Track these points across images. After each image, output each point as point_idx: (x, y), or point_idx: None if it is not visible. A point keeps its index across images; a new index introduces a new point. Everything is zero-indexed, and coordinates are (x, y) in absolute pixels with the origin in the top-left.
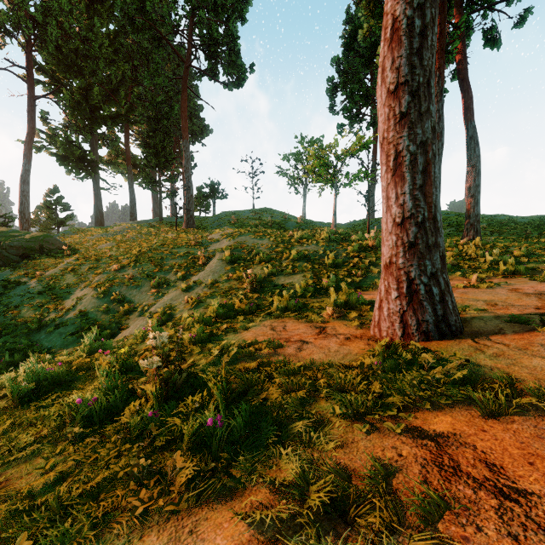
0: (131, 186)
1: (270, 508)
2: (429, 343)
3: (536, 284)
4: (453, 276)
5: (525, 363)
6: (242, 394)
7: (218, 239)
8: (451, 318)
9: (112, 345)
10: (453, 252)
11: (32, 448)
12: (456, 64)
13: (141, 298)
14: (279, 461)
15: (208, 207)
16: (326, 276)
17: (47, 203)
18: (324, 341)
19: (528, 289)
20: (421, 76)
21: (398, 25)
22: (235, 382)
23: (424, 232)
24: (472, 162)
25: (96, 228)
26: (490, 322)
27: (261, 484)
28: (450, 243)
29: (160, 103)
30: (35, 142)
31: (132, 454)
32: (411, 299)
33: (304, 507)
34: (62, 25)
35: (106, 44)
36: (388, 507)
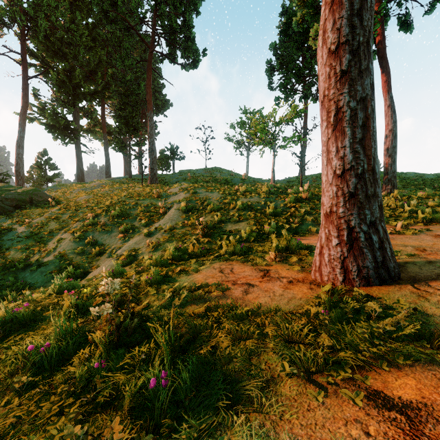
0: (106, 149)
1: None
2: (370, 288)
3: None
4: None
5: None
6: (191, 340)
7: (176, 192)
8: (390, 265)
9: (84, 282)
10: None
11: None
12: (376, 44)
13: (111, 242)
14: (228, 433)
15: (168, 166)
16: (267, 223)
17: (38, 163)
18: (268, 285)
19: None
20: (361, 35)
21: None
22: (185, 326)
23: (364, 183)
24: (389, 127)
25: (77, 184)
26: (425, 267)
27: None
28: None
29: (129, 81)
30: (28, 114)
31: (70, 417)
32: (352, 246)
33: None
34: (50, 19)
35: (85, 34)
36: None
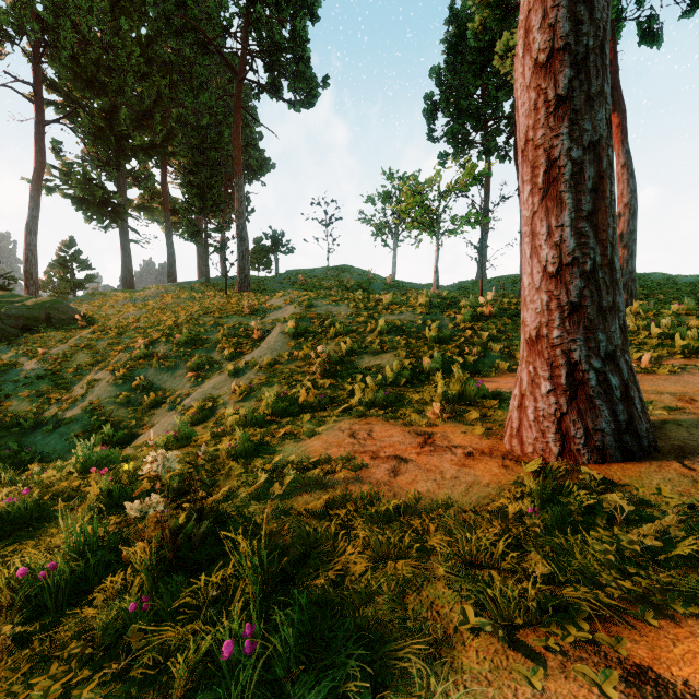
0: (169, 237)
1: None
2: (608, 467)
3: None
4: None
5: None
6: (300, 558)
7: (280, 306)
8: (641, 426)
9: (129, 451)
10: None
11: None
12: None
13: (174, 385)
14: None
15: (268, 264)
16: (428, 355)
17: (60, 259)
18: (432, 459)
19: None
20: (591, 36)
21: None
22: (290, 532)
23: (595, 288)
24: (625, 199)
25: (123, 292)
26: (697, 430)
27: None
28: None
29: (205, 128)
30: (45, 181)
31: None
32: (575, 394)
33: None
34: (79, 28)
35: (136, 53)
36: None
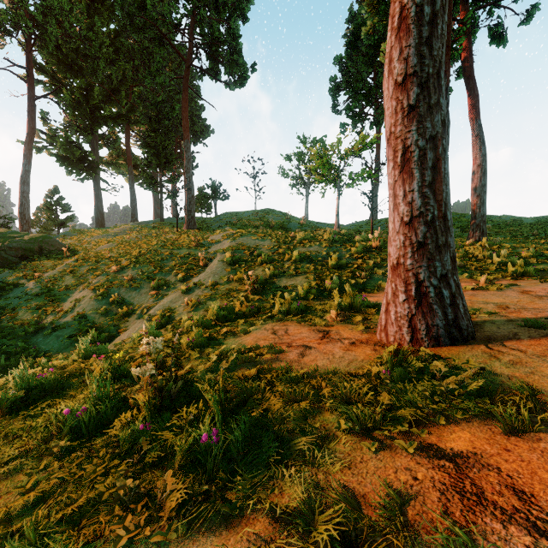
0: (132, 186)
1: (269, 542)
2: (440, 349)
3: (547, 286)
4: (460, 278)
5: (546, 371)
6: (241, 404)
7: (219, 240)
8: (463, 323)
9: (110, 348)
10: (459, 253)
11: (15, 463)
12: (462, 61)
13: (141, 300)
14: (280, 483)
15: (209, 208)
16: (329, 277)
17: (47, 204)
18: (327, 346)
19: (540, 291)
20: (431, 66)
21: (407, 13)
22: (234, 391)
23: (434, 232)
24: (478, 161)
25: (96, 229)
26: (503, 326)
27: (260, 511)
28: (456, 244)
29: (161, 103)
30: (35, 143)
31: (119, 473)
32: (420, 302)
33: (308, 543)
34: (62, 25)
35: (106, 44)
36: (405, 545)
